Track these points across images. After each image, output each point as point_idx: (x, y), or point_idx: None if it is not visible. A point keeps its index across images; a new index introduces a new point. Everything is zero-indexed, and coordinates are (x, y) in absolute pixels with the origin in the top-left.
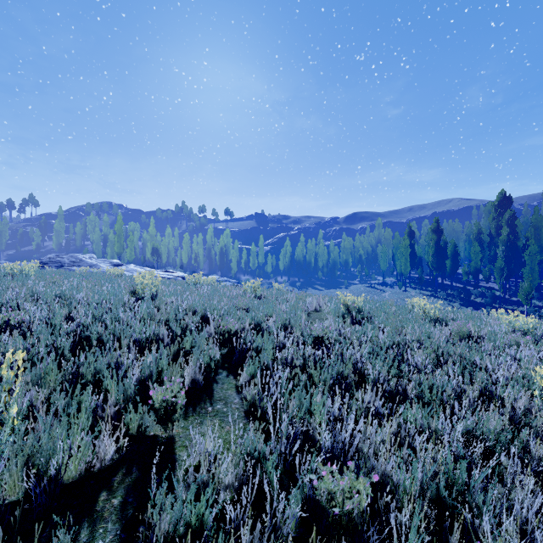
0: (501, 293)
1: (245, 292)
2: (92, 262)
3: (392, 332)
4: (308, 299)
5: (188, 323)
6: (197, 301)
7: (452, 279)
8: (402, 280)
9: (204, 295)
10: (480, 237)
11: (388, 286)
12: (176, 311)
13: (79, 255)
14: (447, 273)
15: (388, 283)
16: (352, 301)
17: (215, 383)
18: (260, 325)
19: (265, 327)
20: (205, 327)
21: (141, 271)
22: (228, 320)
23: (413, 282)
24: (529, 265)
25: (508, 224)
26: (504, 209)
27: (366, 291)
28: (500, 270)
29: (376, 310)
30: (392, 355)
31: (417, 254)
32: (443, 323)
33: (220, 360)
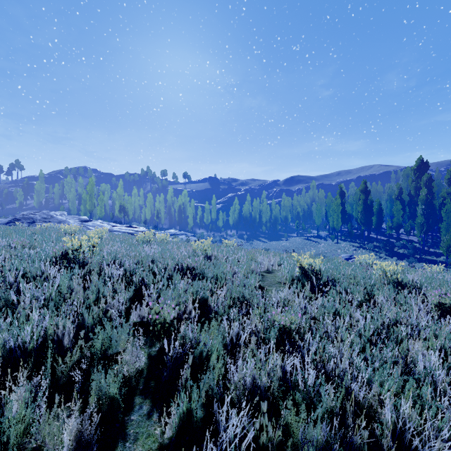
0: (419, 245)
1: (194, 253)
2: (62, 218)
3: (360, 303)
4: (259, 258)
5: (111, 305)
6: (135, 267)
7: (377, 233)
8: (334, 233)
9: (149, 256)
10: (401, 196)
11: (322, 238)
12: (98, 287)
13: (50, 212)
14: (372, 227)
15: (322, 236)
16: (310, 264)
17: (121, 441)
18: (206, 301)
19: (213, 306)
20: (140, 304)
21: (106, 226)
22: (166, 296)
23: (343, 235)
24: (445, 221)
25: (426, 185)
26: (422, 173)
27: (304, 243)
28: (420, 225)
29: (333, 272)
30: (399, 366)
31: (347, 211)
32: (411, 289)
33: (144, 370)
